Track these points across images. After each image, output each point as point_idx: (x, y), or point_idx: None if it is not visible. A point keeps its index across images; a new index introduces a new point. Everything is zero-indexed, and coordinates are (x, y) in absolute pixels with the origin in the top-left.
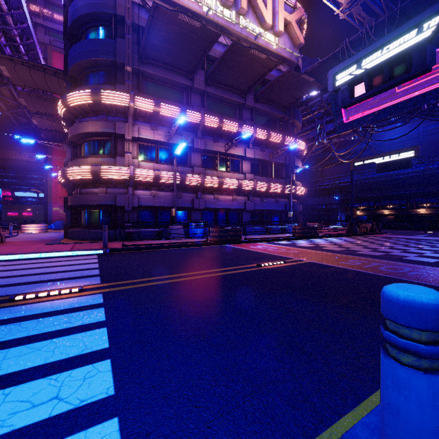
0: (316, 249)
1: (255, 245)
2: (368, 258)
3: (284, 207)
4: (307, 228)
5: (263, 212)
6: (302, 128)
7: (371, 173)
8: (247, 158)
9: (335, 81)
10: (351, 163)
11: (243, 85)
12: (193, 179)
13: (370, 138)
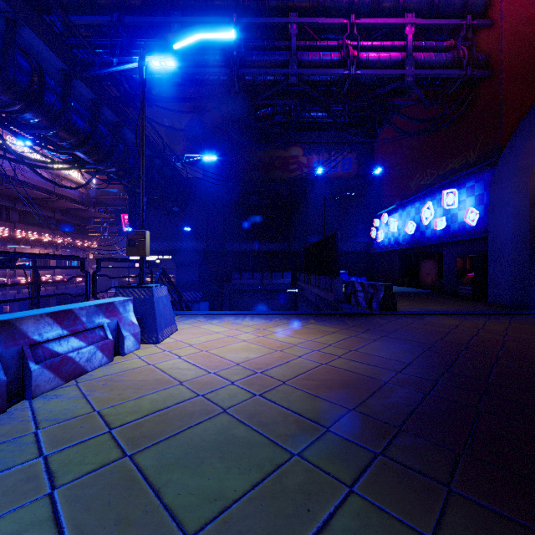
0: None
1: None
2: None
3: (82, 290)
4: None
5: (67, 296)
6: None
7: None
8: None
9: (129, 258)
10: None
11: (56, 207)
12: (20, 281)
13: None
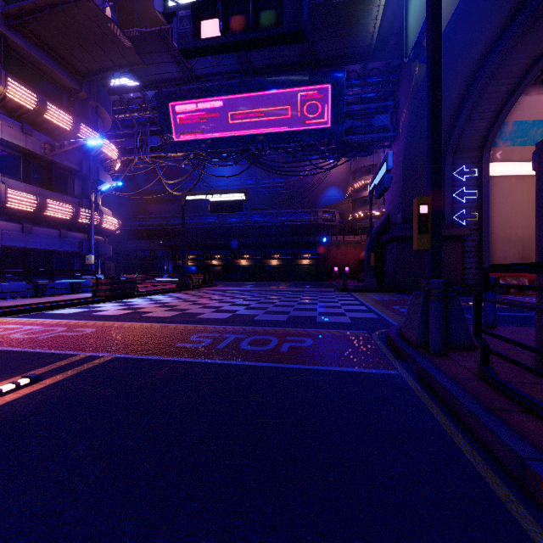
0: (133, 319)
1: None
2: (216, 326)
3: (78, 247)
4: (120, 281)
5: (30, 253)
6: (115, 130)
7: (201, 218)
8: None
9: None
10: (183, 195)
11: None
12: None
13: (203, 170)
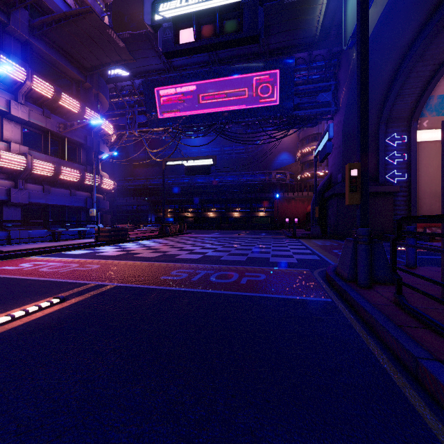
0: (127, 258)
1: (18, 262)
2: (190, 264)
3: (84, 203)
4: (116, 229)
5: (48, 208)
6: (111, 111)
7: (177, 179)
8: (15, 117)
9: (154, 11)
10: (163, 162)
11: None
12: None
13: (179, 141)
